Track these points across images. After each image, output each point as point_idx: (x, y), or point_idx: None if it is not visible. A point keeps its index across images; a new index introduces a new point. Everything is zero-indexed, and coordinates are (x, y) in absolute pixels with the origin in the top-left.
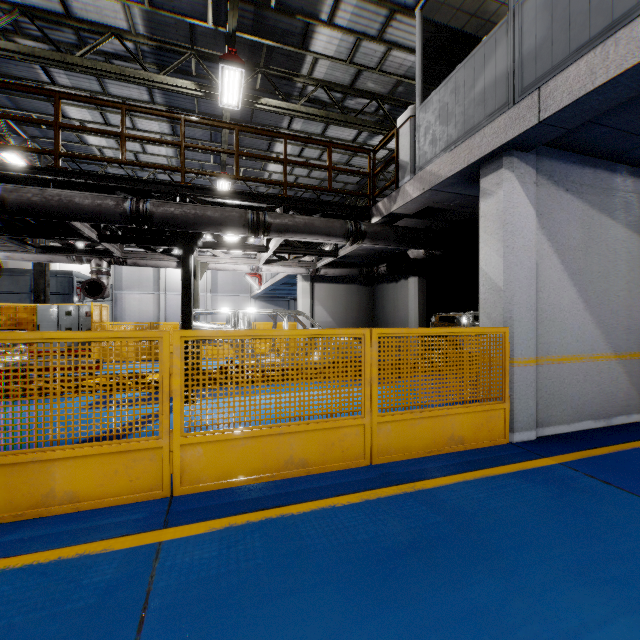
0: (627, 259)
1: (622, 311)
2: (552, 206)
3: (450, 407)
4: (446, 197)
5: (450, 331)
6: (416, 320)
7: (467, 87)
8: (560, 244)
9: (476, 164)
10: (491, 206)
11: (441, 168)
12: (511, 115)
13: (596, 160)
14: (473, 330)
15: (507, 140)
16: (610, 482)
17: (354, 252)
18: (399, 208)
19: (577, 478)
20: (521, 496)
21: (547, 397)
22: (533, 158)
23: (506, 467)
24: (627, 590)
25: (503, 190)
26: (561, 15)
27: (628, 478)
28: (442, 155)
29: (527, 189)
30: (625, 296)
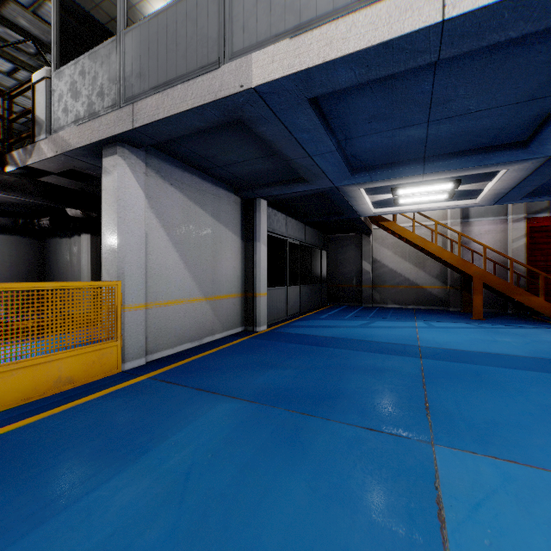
0: (213, 237)
1: (210, 270)
2: (160, 193)
3: (57, 353)
4: (85, 165)
5: (56, 285)
6: (89, 275)
7: (91, 76)
8: (166, 221)
9: (98, 144)
10: (110, 183)
11: (71, 138)
12: (118, 115)
13: (193, 169)
14: (83, 284)
15: (116, 133)
16: (172, 381)
17: (4, 199)
18: (36, 163)
19: (152, 385)
20: (97, 411)
21: (156, 331)
22: (143, 154)
23: (102, 392)
24: (125, 449)
25: (117, 172)
26: (145, 58)
27: (185, 375)
28: (73, 126)
29: (138, 176)
30: (212, 260)
